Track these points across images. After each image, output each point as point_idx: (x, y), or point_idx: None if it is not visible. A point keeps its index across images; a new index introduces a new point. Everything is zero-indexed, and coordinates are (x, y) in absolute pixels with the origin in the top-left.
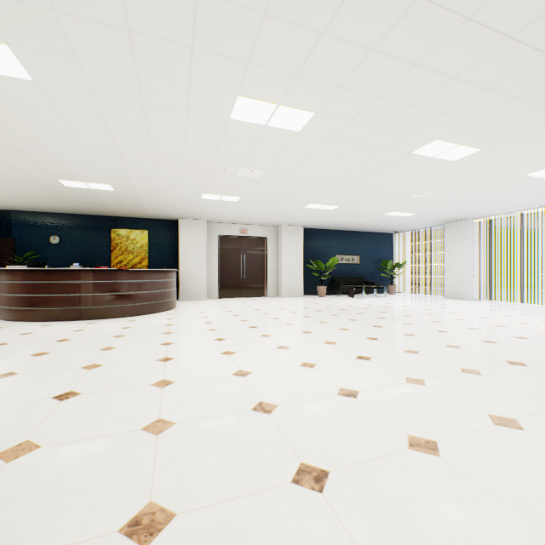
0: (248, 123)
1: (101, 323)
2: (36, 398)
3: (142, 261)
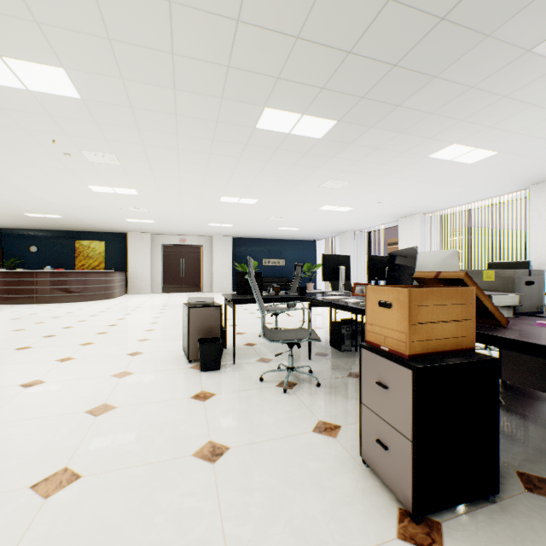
0: (106, 192)
1: (49, 305)
2: None
3: (100, 265)
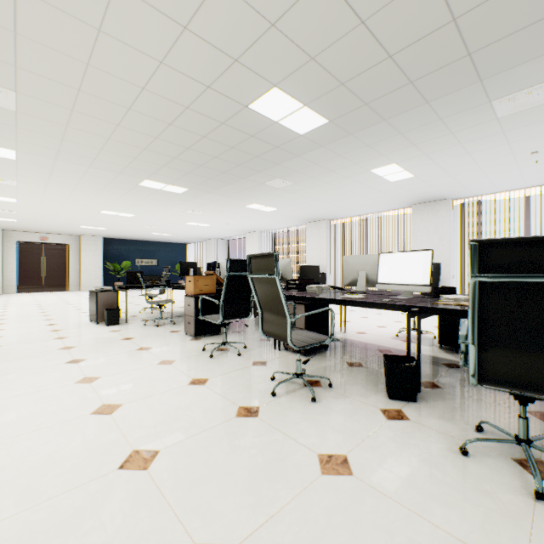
0: None
1: None
2: None
3: None
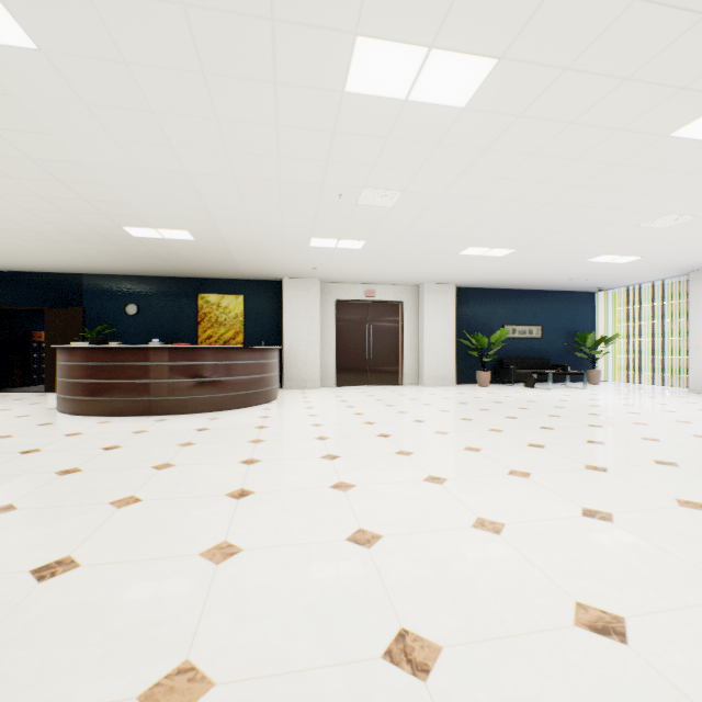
0: (375, 97)
1: (173, 420)
2: (6, 569)
3: (236, 336)
